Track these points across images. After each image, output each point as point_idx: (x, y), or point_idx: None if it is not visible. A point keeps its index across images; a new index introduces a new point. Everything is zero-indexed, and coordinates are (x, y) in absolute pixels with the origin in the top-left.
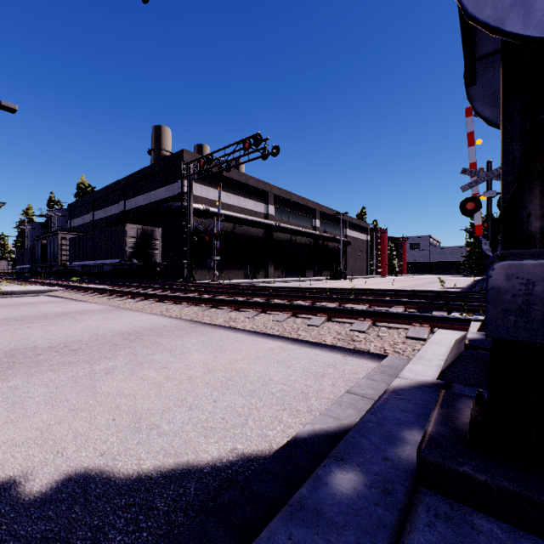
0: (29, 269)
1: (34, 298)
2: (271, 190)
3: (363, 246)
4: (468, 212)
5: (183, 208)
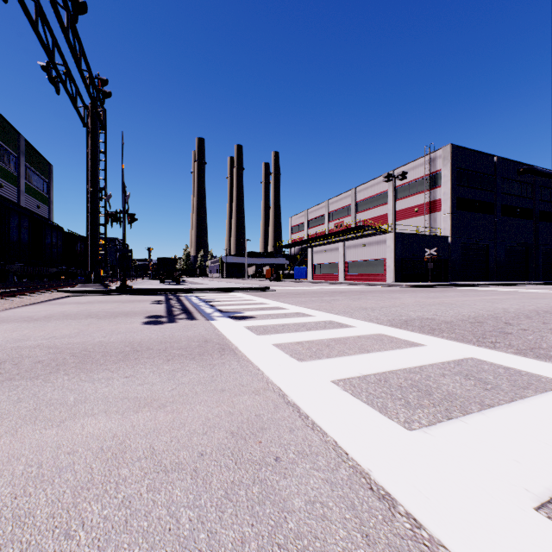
0: None
1: None
2: None
3: None
4: None
5: None
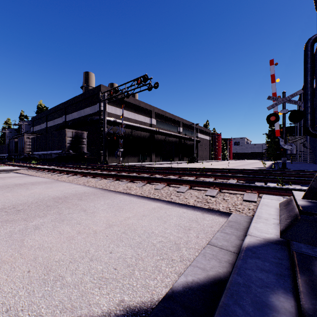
0: (7, 157)
1: (5, 174)
2: (154, 110)
3: (207, 143)
4: (271, 122)
5: (100, 120)
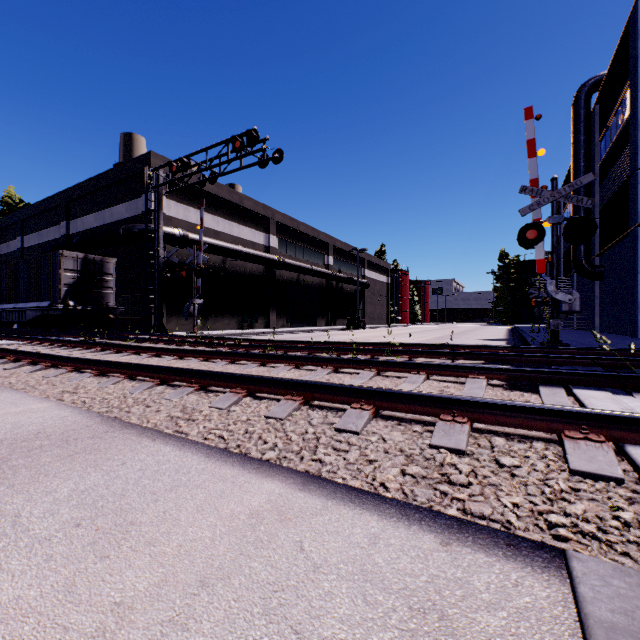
0: None
1: None
2: (273, 216)
3: (383, 289)
4: (529, 242)
5: (149, 232)
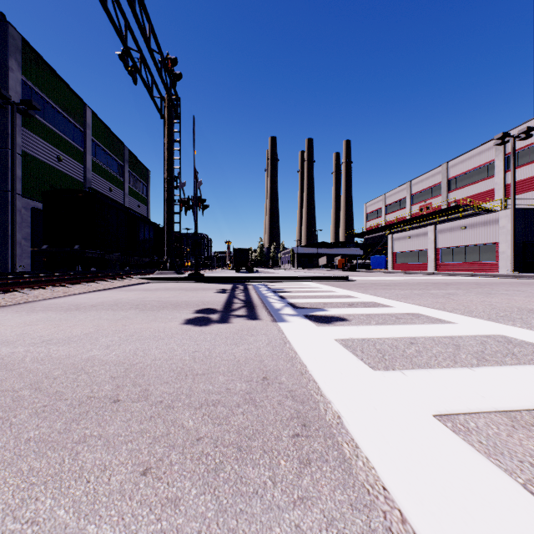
0: None
1: None
2: None
3: None
4: None
5: None
